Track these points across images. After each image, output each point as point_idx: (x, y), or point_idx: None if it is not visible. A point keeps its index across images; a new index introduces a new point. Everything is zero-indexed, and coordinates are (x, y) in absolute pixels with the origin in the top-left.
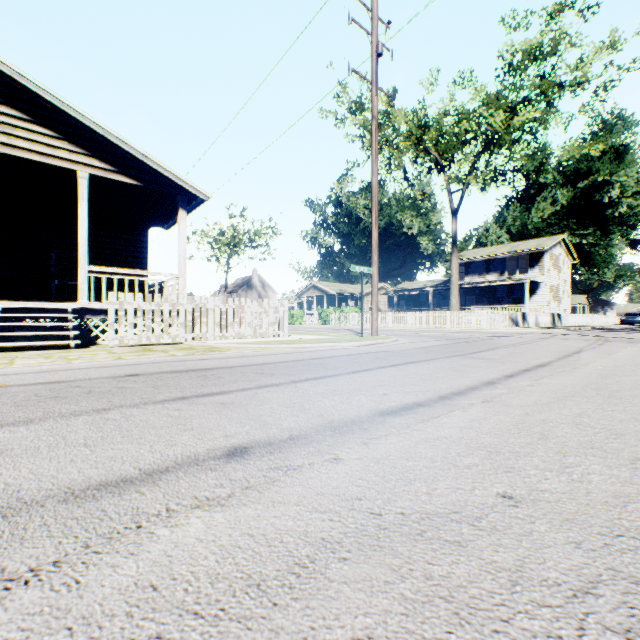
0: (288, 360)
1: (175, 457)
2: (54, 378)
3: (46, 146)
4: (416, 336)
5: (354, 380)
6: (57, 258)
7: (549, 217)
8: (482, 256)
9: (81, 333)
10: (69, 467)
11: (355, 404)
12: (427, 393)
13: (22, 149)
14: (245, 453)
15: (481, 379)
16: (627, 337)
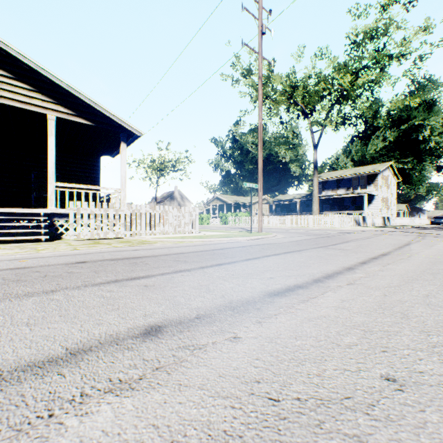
0: (198, 250)
1: (99, 336)
2: (21, 265)
3: (25, 96)
4: (289, 233)
5: (247, 266)
6: (35, 177)
7: (381, 150)
8: (334, 177)
9: (50, 230)
10: (6, 346)
11: (249, 286)
12: (303, 277)
13: (7, 98)
14: (159, 332)
15: (342, 265)
16: (439, 233)
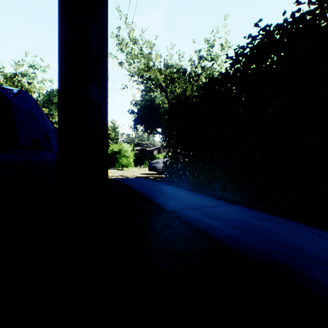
0: None
1: None
2: None
3: None
4: None
5: None
6: None
7: None
8: None
9: None
10: None
11: None
12: None
13: None
14: None
15: None
16: None
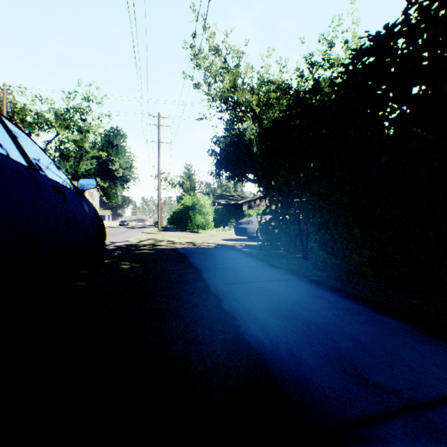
0: None
1: None
2: None
3: None
4: None
5: None
6: None
7: (90, 170)
8: None
9: None
10: None
11: None
12: None
13: None
14: None
15: None
16: None
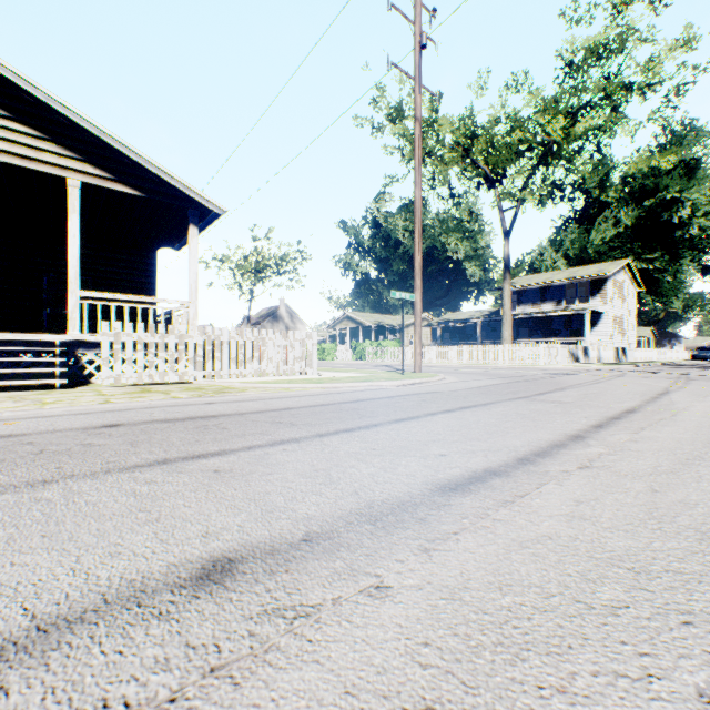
0: (315, 404)
1: (107, 584)
2: (6, 430)
3: (29, 148)
4: (465, 373)
5: (398, 433)
6: (49, 283)
7: (611, 240)
8: (537, 283)
9: (72, 370)
10: None
11: (403, 472)
12: (499, 453)
13: None
14: (228, 574)
15: (564, 431)
16: (709, 375)
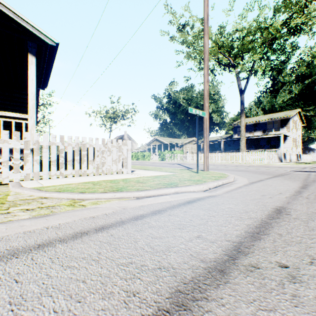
0: None
1: None
2: None
3: None
4: (237, 171)
5: None
6: None
7: (287, 100)
8: (252, 121)
9: None
10: None
11: None
12: None
13: None
14: None
15: None
16: None
